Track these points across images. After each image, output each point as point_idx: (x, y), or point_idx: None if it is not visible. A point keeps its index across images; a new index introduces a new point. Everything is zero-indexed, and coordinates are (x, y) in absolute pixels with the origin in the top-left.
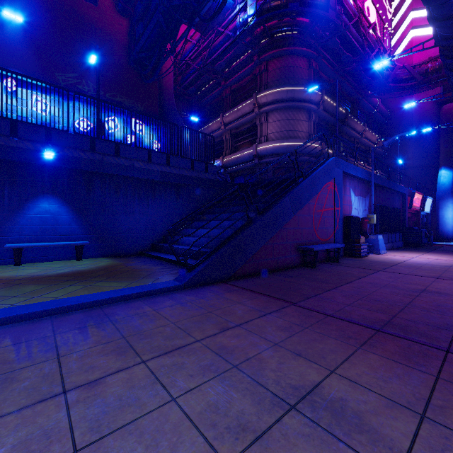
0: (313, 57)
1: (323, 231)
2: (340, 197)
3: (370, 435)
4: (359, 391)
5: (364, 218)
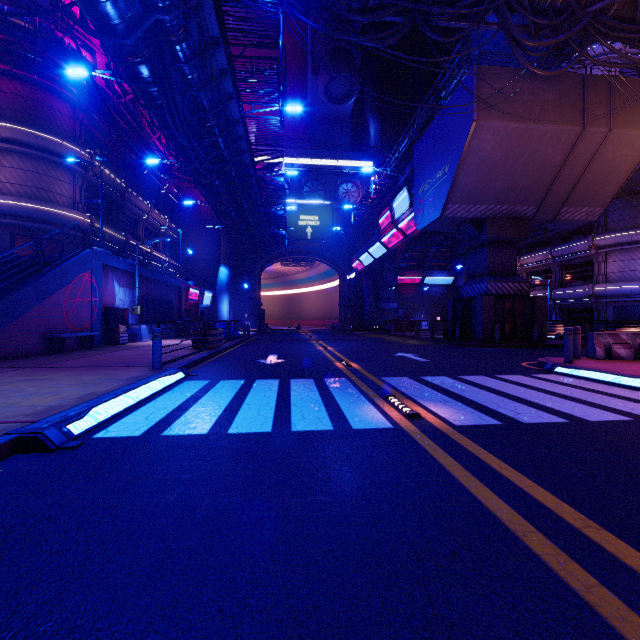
0: (79, 107)
1: (77, 320)
2: (99, 288)
3: (52, 379)
4: (55, 376)
5: (126, 309)
